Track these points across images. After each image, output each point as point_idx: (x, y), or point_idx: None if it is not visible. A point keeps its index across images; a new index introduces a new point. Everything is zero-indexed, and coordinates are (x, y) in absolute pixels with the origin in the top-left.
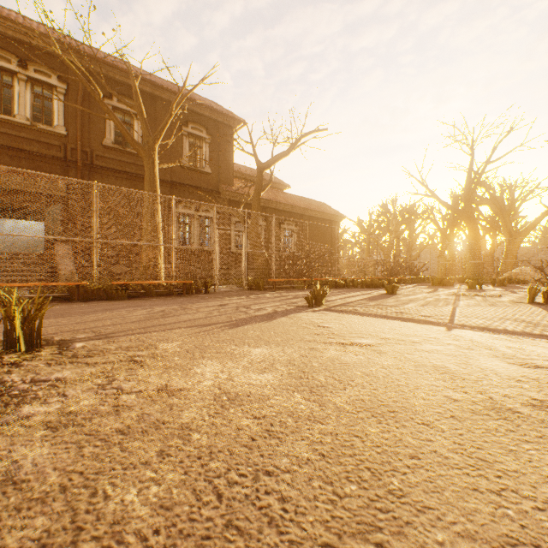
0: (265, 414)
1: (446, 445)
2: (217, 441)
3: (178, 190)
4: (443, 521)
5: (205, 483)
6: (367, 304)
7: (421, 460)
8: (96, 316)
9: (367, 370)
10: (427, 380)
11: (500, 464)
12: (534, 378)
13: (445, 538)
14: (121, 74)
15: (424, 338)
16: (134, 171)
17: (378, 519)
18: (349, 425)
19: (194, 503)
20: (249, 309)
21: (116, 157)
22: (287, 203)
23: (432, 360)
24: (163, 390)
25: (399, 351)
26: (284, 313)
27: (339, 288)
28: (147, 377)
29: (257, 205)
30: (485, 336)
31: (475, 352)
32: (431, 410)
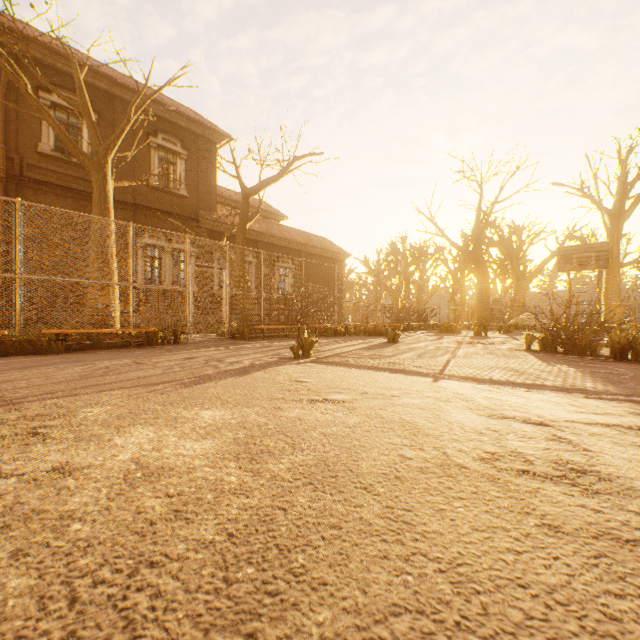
0: (181, 491)
1: (376, 510)
2: (103, 530)
3: (144, 215)
4: (334, 598)
5: (61, 586)
6: (362, 354)
7: (342, 529)
8: (8, 376)
9: (328, 430)
10: (388, 438)
11: (423, 526)
12: (496, 430)
13: (329, 616)
14: (64, 61)
15: (405, 391)
16: (82, 188)
17: (263, 605)
18: (279, 496)
19: (33, 615)
20: (222, 363)
21: (56, 169)
22: (282, 237)
23: (404, 415)
24: (60, 470)
25: (373, 407)
26: (262, 367)
27: (339, 337)
28: (45, 454)
29: (242, 238)
30: (469, 386)
31: (451, 404)
32: (378, 472)
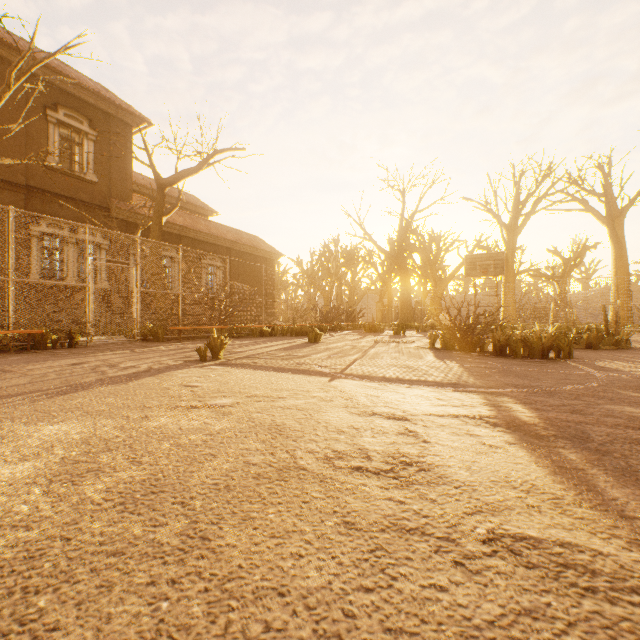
0: None
1: (179, 528)
2: None
3: (40, 200)
4: None
5: None
6: (277, 355)
7: (123, 556)
8: None
9: (184, 439)
10: (246, 443)
11: (219, 540)
12: (358, 427)
13: None
14: None
15: (295, 392)
16: None
17: None
18: (72, 523)
19: None
20: (113, 368)
21: None
22: (210, 233)
23: (278, 417)
24: None
25: (251, 410)
26: (158, 371)
27: (264, 337)
28: None
29: (158, 232)
30: (359, 384)
31: (331, 404)
32: (210, 482)
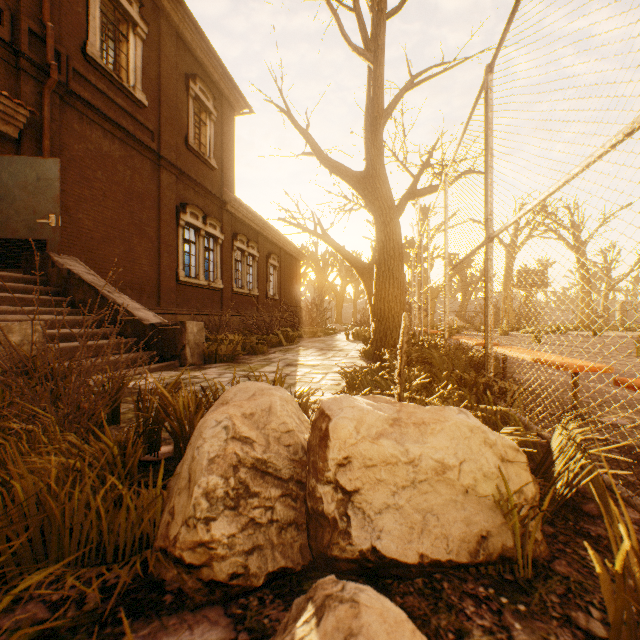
0: None
1: None
2: None
3: (183, 184)
4: None
5: None
6: None
7: None
8: None
9: None
10: None
11: None
12: None
13: None
14: None
15: None
16: (131, 129)
17: None
18: None
19: None
20: None
21: (106, 90)
22: (277, 232)
23: None
24: None
25: None
26: None
27: None
28: None
29: None
30: None
31: None
32: None
